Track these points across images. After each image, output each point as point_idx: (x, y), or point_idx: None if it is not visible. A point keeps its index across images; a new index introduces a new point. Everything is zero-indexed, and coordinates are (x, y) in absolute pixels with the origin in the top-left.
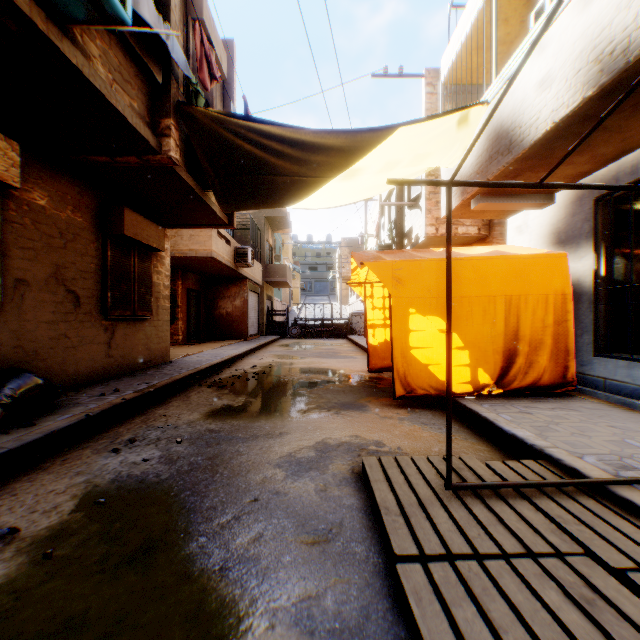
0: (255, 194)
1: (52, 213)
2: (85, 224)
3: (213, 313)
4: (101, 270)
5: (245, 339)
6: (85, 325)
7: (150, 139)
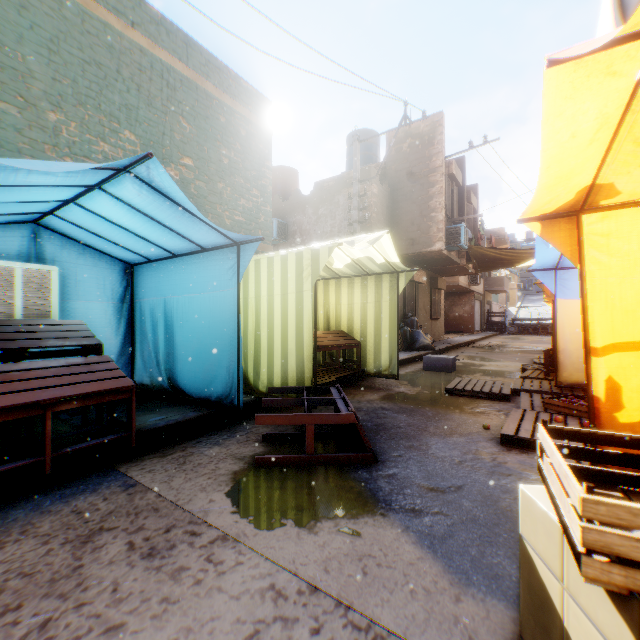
0: (493, 267)
1: (423, 286)
2: (427, 286)
3: (449, 315)
4: (429, 302)
5: (472, 333)
6: (427, 322)
7: (459, 262)
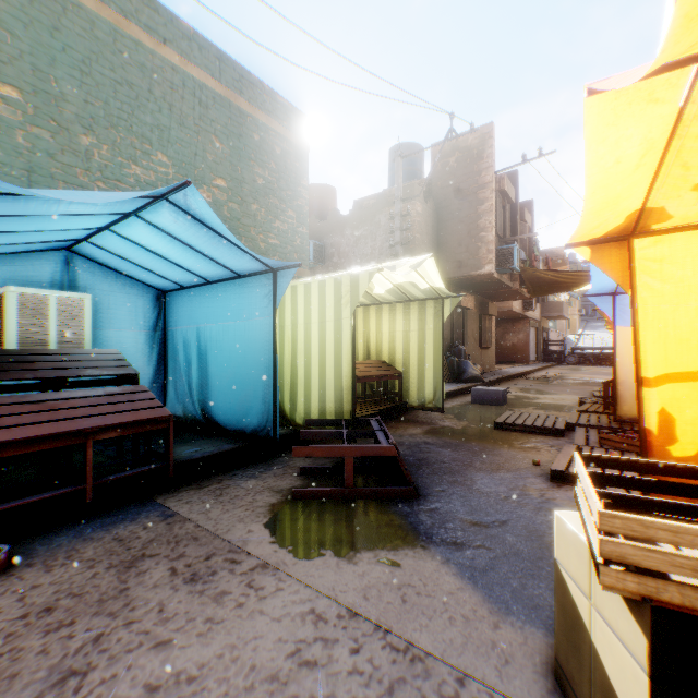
0: (550, 291)
1: (471, 312)
2: (476, 312)
3: (501, 344)
4: (479, 329)
5: (527, 363)
6: (476, 351)
7: (511, 286)
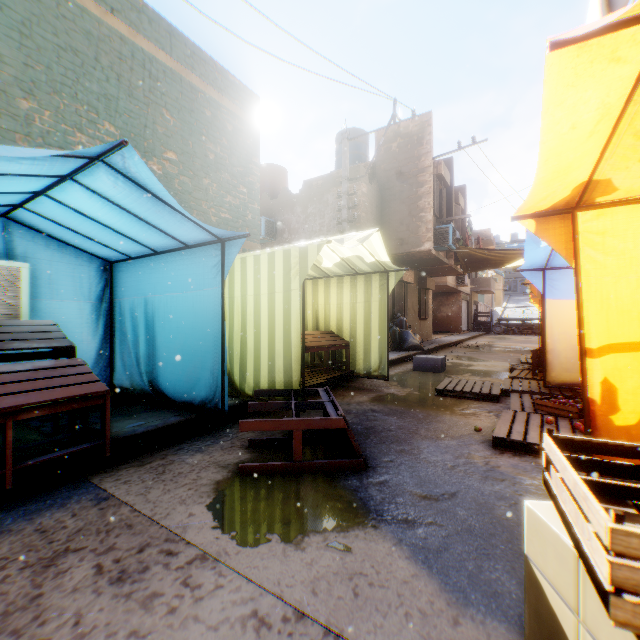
0: (481, 267)
1: (411, 286)
2: (416, 286)
3: (437, 315)
4: (418, 302)
5: (460, 333)
6: (416, 322)
7: (447, 262)
